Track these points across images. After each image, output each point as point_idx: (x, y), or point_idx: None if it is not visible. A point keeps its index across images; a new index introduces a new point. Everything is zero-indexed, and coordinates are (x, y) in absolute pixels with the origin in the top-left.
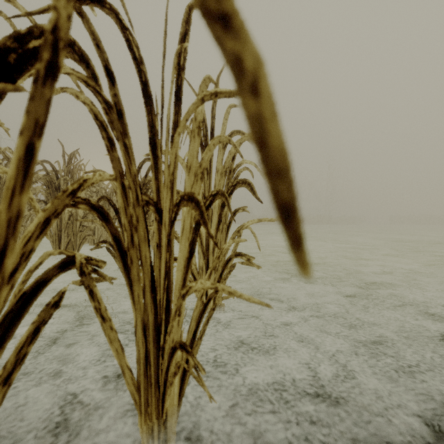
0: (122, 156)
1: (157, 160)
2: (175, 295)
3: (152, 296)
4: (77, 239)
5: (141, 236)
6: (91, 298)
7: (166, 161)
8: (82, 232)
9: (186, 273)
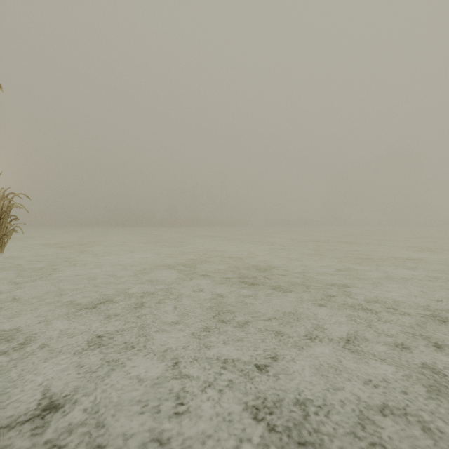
0: None
1: None
2: None
3: None
4: None
5: None
6: None
7: None
8: None
9: None
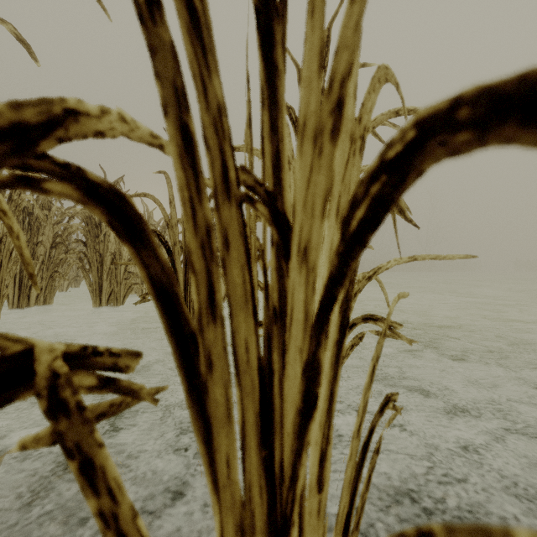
0: (182, 39)
1: (274, 76)
2: (313, 442)
3: (262, 457)
4: (121, 289)
5: (236, 289)
6: (86, 488)
7: (314, 57)
8: (128, 279)
9: (335, 380)
